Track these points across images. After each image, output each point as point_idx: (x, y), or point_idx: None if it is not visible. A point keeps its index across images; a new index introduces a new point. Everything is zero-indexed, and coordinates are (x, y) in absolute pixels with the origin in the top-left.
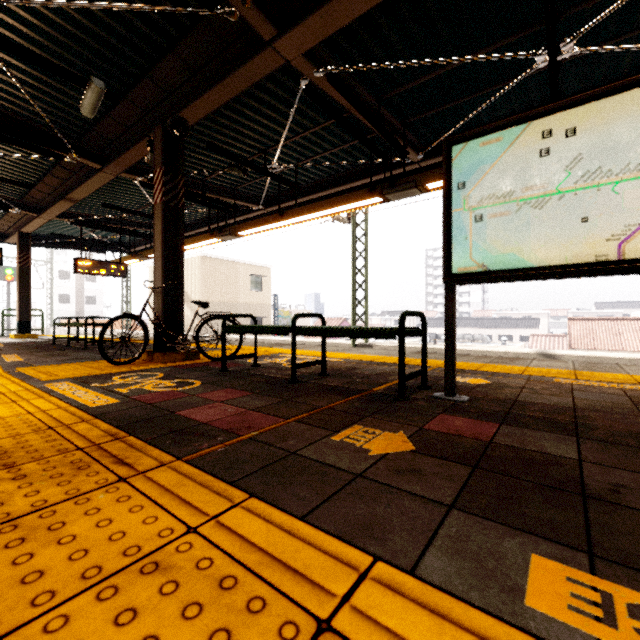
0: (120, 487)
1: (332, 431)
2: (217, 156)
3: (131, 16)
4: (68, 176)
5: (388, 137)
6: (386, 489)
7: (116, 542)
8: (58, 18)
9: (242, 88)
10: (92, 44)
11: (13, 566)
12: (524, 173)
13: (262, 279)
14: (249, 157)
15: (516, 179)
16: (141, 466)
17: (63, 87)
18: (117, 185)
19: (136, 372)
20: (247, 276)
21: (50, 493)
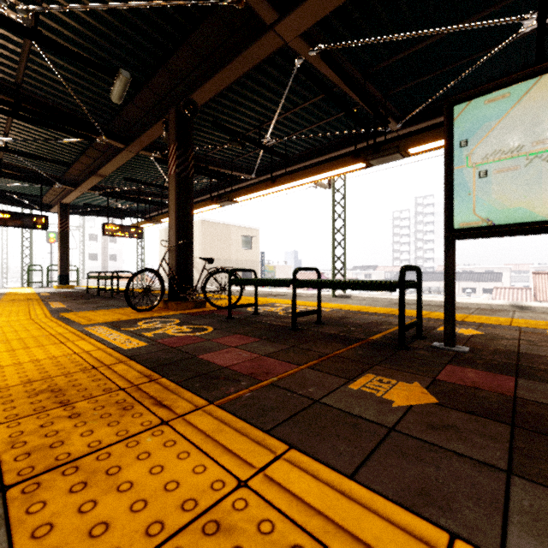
0: (164, 430)
1: (347, 379)
2: (218, 133)
3: (152, 14)
4: (98, 155)
5: (372, 108)
6: (427, 446)
7: (172, 493)
8: (94, 21)
9: (244, 70)
10: (120, 41)
11: (79, 514)
12: (535, 127)
13: (251, 239)
14: (245, 133)
15: (525, 133)
16: (178, 409)
17: (96, 80)
18: (136, 162)
19: (156, 318)
20: (239, 237)
21: (103, 433)
